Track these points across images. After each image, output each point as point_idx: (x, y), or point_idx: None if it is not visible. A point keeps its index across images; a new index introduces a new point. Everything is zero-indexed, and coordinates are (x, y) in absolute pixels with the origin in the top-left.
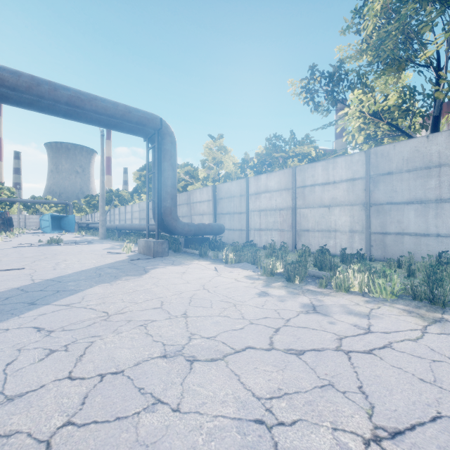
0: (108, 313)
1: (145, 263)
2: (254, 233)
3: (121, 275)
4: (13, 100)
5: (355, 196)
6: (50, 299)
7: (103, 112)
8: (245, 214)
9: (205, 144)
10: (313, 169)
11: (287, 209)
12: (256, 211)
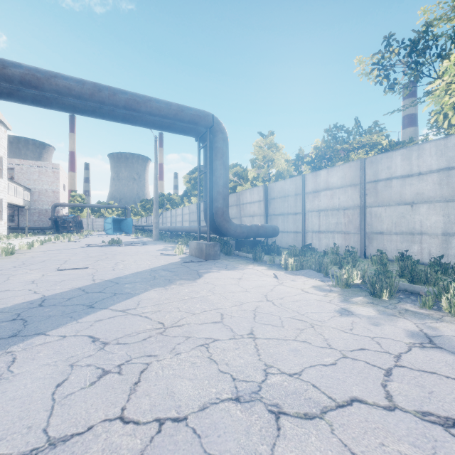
0: (164, 324)
1: (198, 266)
2: (312, 236)
3: (175, 278)
4: (79, 109)
5: (451, 190)
6: (107, 302)
7: (157, 113)
8: (300, 214)
9: (255, 142)
10: (390, 160)
11: (354, 208)
12: (314, 212)
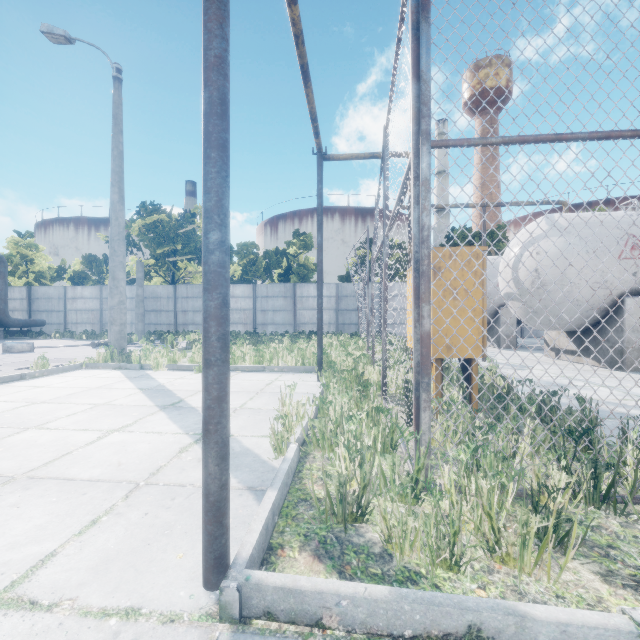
0: None
1: None
2: (72, 326)
3: None
4: None
5: (133, 306)
6: None
7: None
8: (63, 312)
9: (10, 239)
10: None
11: (98, 310)
12: (73, 311)
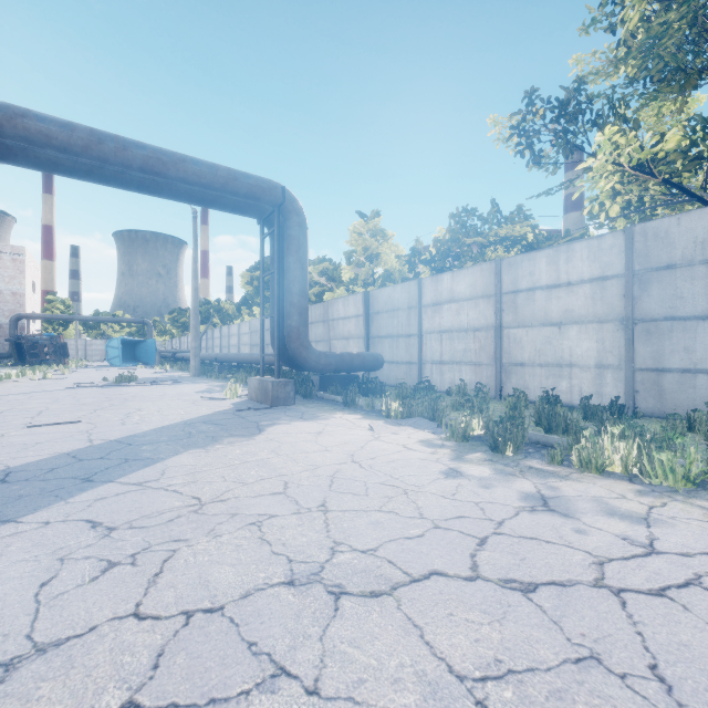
0: (201, 499)
1: (259, 415)
2: (432, 369)
3: (223, 435)
4: (64, 167)
5: (606, 307)
6: (114, 473)
7: (194, 180)
8: (416, 337)
9: (352, 227)
10: (532, 263)
11: (487, 329)
12: (434, 333)
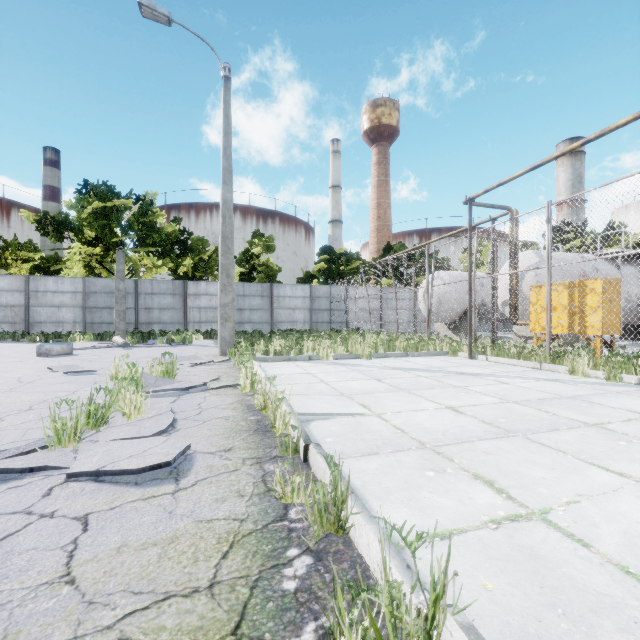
0: None
1: None
2: None
3: None
4: None
5: (77, 302)
6: None
7: None
8: None
9: None
10: (46, 281)
11: (21, 306)
12: None
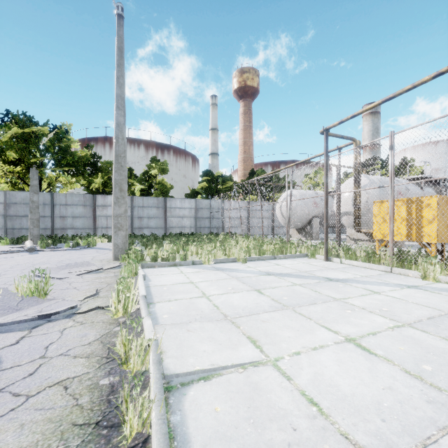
0: None
1: None
2: None
3: None
4: None
5: None
6: None
7: None
8: None
9: None
10: None
11: None
12: None
